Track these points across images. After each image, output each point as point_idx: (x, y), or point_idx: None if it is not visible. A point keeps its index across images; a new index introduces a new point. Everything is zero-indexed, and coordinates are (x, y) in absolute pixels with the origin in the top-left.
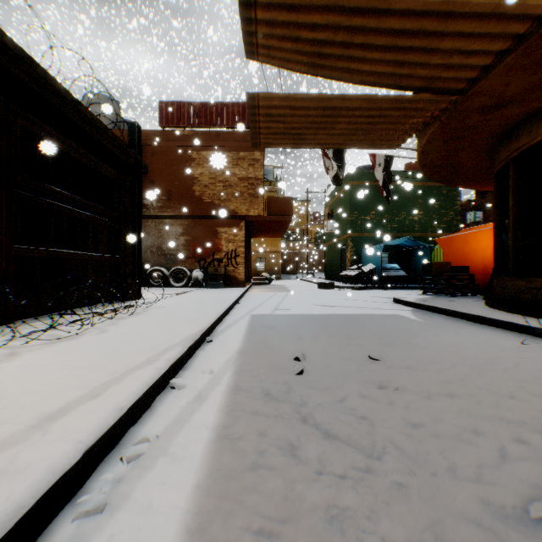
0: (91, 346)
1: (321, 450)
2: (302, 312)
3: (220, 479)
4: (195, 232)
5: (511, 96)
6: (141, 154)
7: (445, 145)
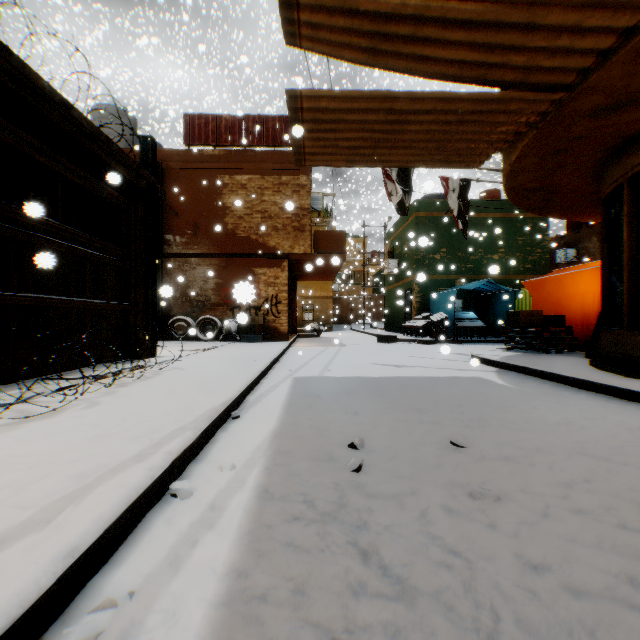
0: (68, 429)
1: (393, 627)
2: (359, 373)
3: None
4: (227, 274)
5: (633, 94)
6: (162, 179)
7: (541, 162)
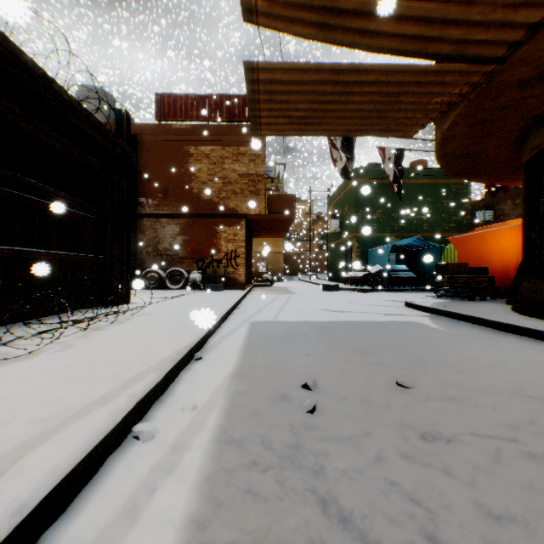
0: (40, 372)
1: None
2: (308, 318)
3: None
4: (193, 231)
5: None
6: (136, 149)
7: (470, 130)
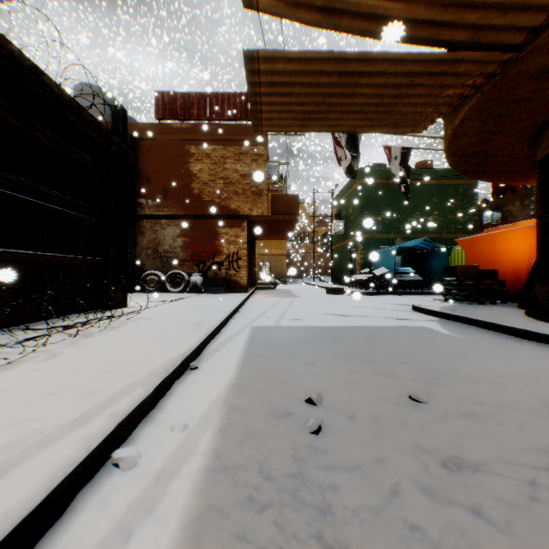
0: (16, 385)
1: None
2: (311, 323)
3: None
4: (193, 233)
5: None
6: (136, 149)
7: (483, 125)
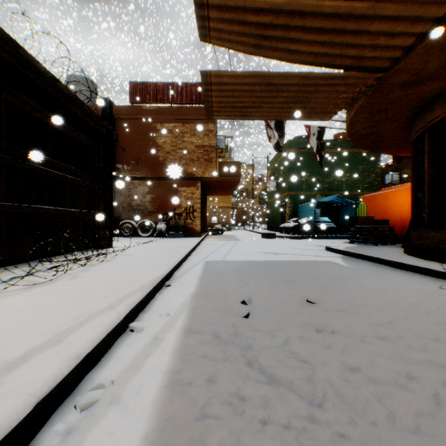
0: (62, 292)
1: (265, 397)
2: (249, 258)
3: (168, 430)
4: (159, 191)
5: (428, 74)
6: (114, 126)
7: (370, 116)
